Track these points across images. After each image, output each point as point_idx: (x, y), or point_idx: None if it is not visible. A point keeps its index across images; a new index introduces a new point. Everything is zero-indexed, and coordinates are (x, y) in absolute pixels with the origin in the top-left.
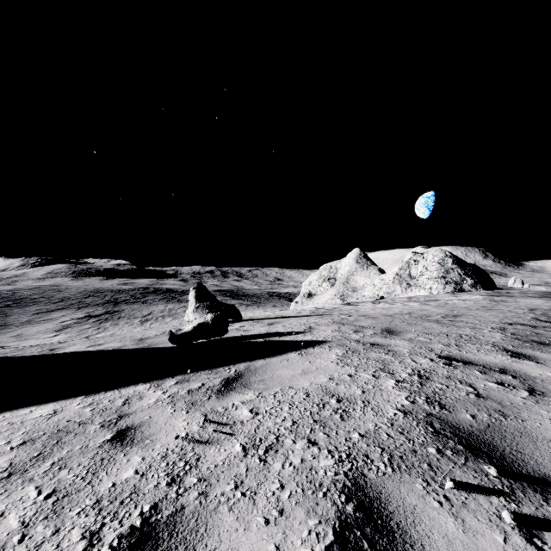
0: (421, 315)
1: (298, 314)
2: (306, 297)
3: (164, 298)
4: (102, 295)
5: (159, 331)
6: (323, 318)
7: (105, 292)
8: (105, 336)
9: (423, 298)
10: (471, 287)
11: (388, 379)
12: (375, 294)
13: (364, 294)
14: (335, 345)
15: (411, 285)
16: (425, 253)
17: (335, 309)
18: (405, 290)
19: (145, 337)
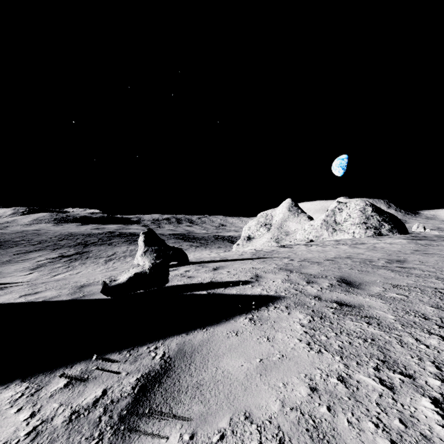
0: (363, 260)
1: (240, 257)
2: (246, 240)
3: (126, 240)
4: (75, 238)
5: (107, 275)
6: (267, 263)
7: (77, 235)
8: (53, 280)
9: (349, 241)
10: (388, 231)
11: (414, 394)
12: (306, 238)
13: (296, 238)
14: (293, 305)
15: (337, 230)
16: (348, 202)
17: (273, 251)
18: (331, 234)
19: (88, 284)
